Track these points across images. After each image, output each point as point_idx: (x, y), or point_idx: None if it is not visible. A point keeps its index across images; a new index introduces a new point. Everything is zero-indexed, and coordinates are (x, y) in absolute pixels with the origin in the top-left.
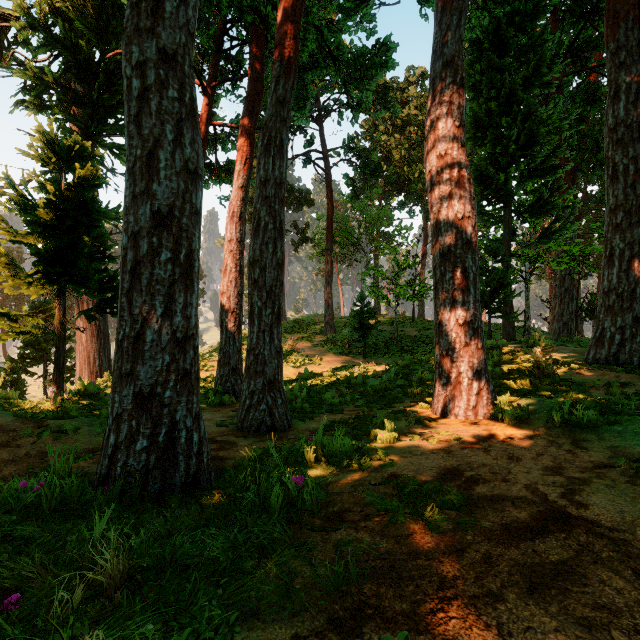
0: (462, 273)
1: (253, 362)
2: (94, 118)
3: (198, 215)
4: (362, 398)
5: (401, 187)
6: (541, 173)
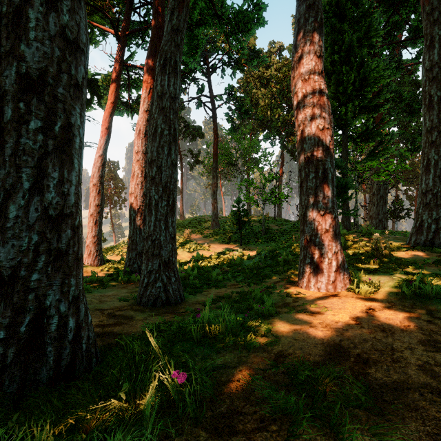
0: (323, 173)
1: (151, 246)
2: None
3: (79, 90)
4: (240, 275)
5: (265, 126)
6: (368, 110)
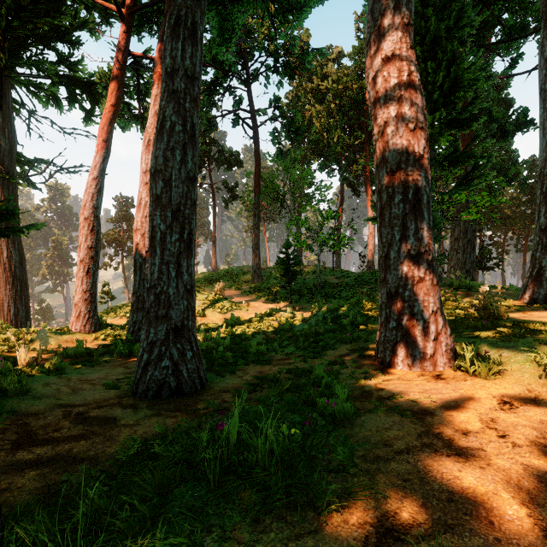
0: (414, 194)
1: (153, 303)
2: (4, 49)
3: None
4: (291, 344)
5: (321, 152)
6: (457, 125)
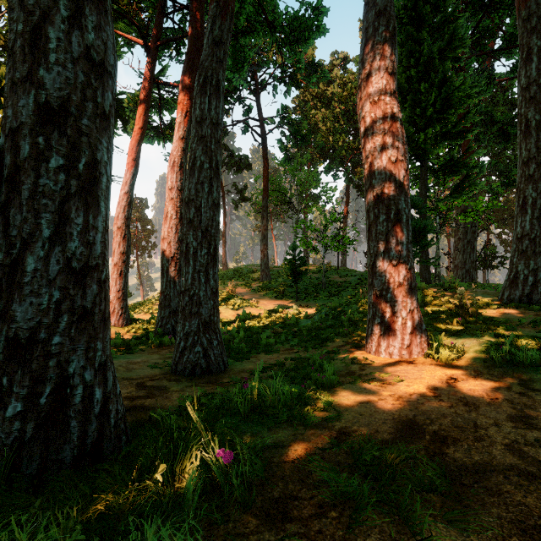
0: (395, 215)
1: (188, 303)
2: None
3: (106, 120)
4: (296, 337)
5: (327, 155)
6: (452, 136)
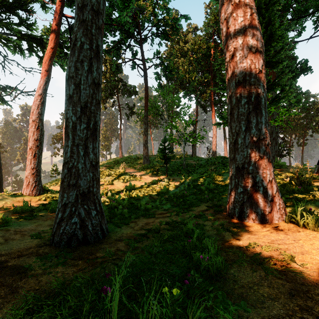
0: (256, 98)
1: (66, 175)
2: None
3: None
4: (168, 203)
5: (184, 86)
6: (270, 66)
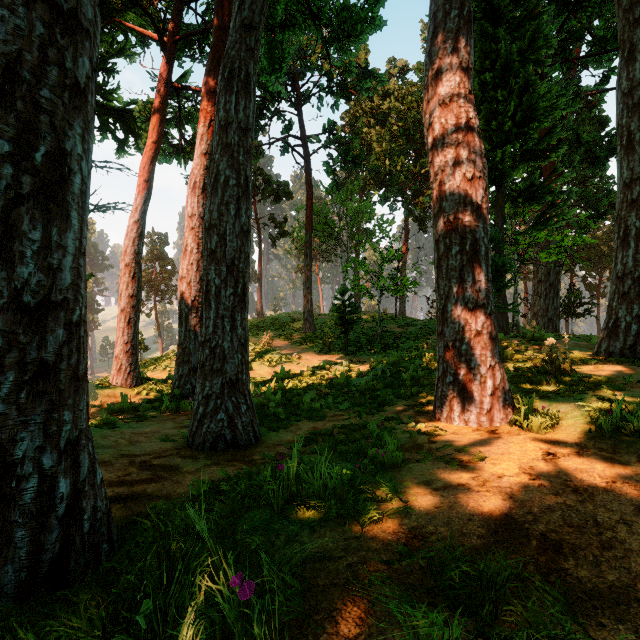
0: (472, 246)
1: (209, 357)
2: None
3: (81, 96)
4: (347, 400)
5: (382, 181)
6: (534, 157)
